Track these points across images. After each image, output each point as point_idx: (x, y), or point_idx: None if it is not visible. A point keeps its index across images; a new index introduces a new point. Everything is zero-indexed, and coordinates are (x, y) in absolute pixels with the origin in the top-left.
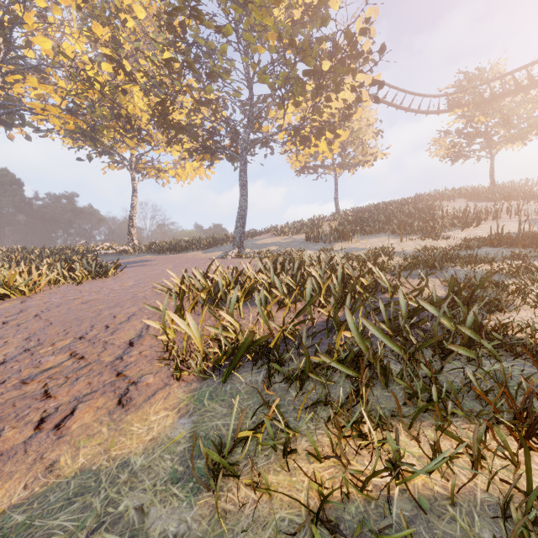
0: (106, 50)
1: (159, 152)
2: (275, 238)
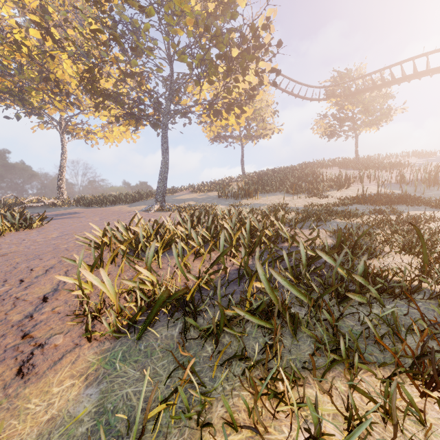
0: (34, 16)
1: (88, 116)
2: (192, 194)
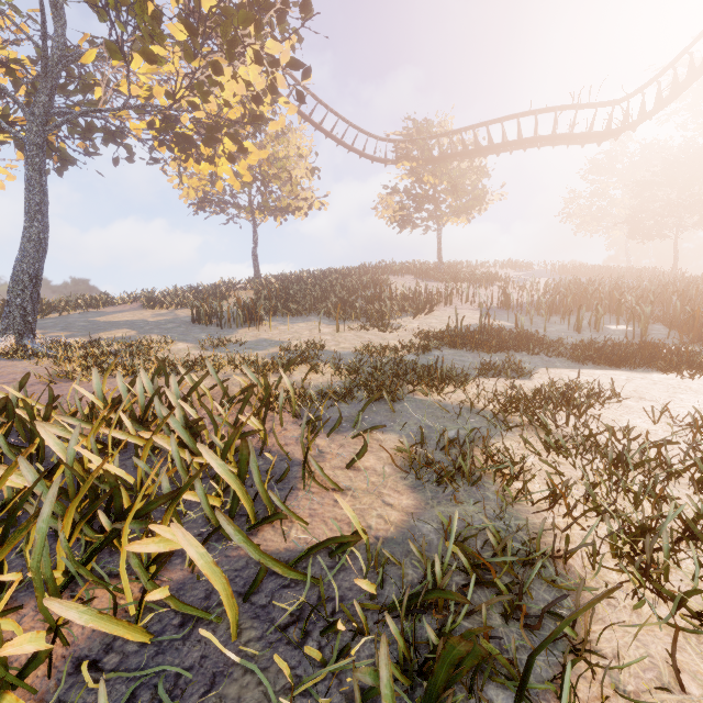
0: None
1: None
2: (143, 312)
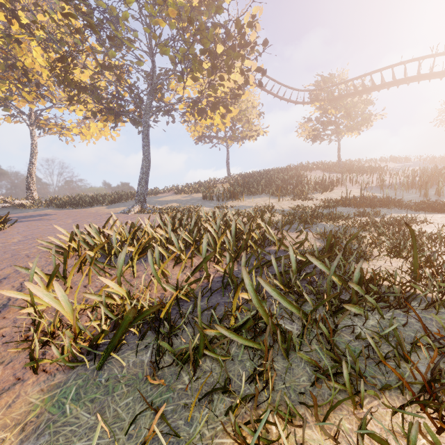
0: None
1: (62, 110)
2: (176, 196)
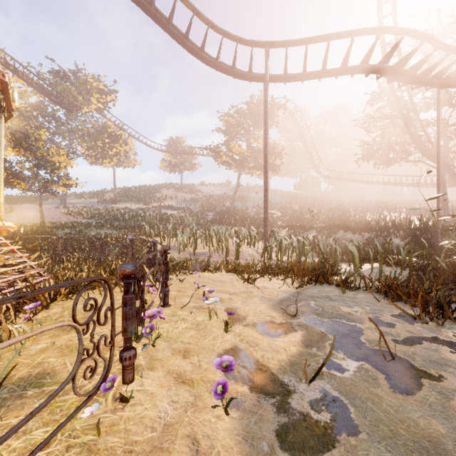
0: None
1: None
2: (78, 200)
